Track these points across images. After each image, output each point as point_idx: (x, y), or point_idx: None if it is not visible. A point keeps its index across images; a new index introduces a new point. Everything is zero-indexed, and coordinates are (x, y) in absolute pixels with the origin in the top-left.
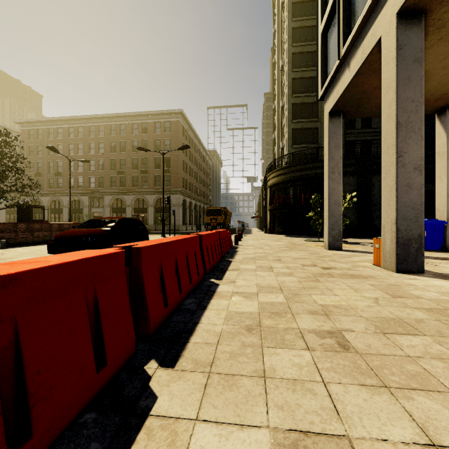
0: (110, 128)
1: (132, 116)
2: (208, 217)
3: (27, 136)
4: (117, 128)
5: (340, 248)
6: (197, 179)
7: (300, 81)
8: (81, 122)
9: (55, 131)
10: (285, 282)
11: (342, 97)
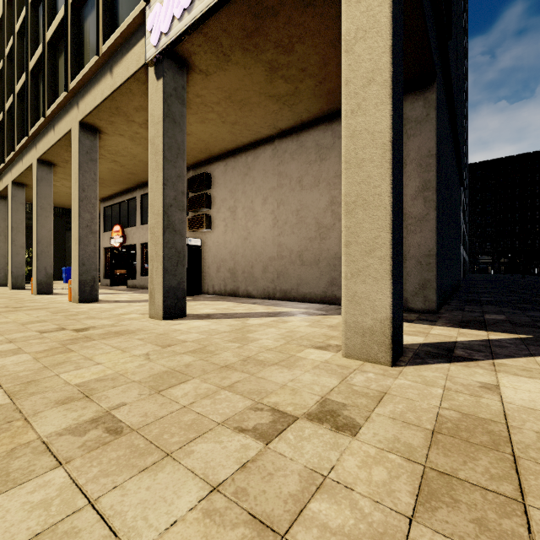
0: None
1: None
2: None
3: None
4: None
5: (6, 285)
6: None
7: None
8: None
9: None
10: None
11: (2, 193)
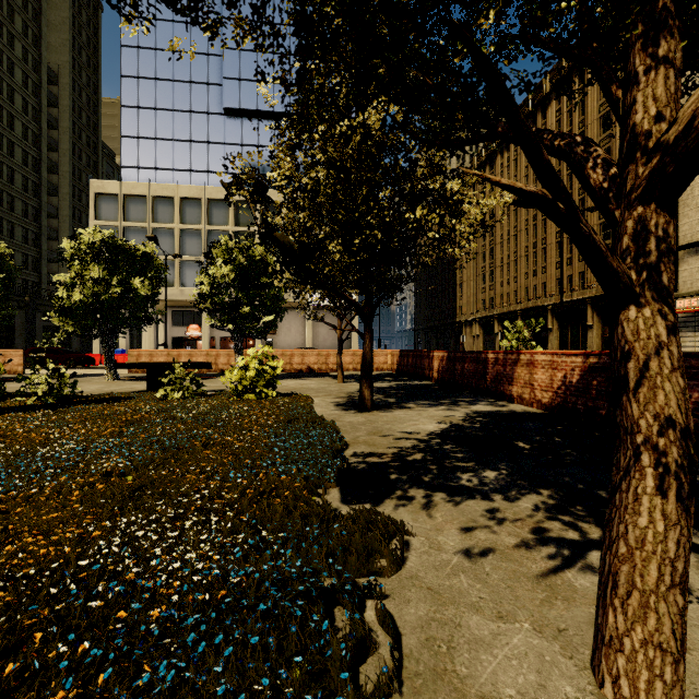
0: None
1: None
2: None
3: None
4: None
5: None
6: None
7: None
8: None
9: None
10: None
11: None
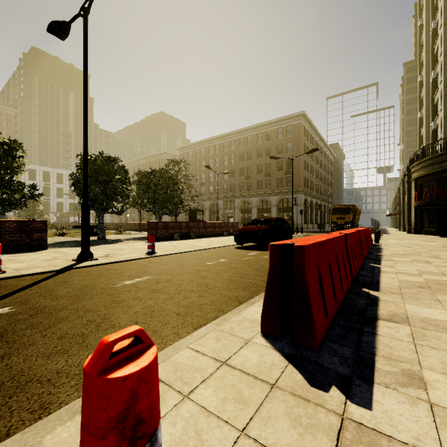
0: (239, 141)
1: (257, 127)
2: (334, 216)
3: (182, 158)
4: (245, 140)
5: None
6: (318, 177)
7: None
8: (217, 140)
9: (200, 151)
10: (446, 271)
11: None
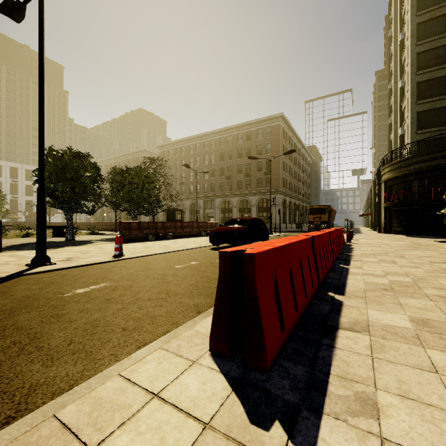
0: (219, 140)
1: (237, 127)
2: (311, 216)
3: (162, 156)
4: (225, 139)
5: None
6: (296, 177)
7: (428, 53)
8: (198, 139)
9: (180, 150)
10: (410, 271)
11: None
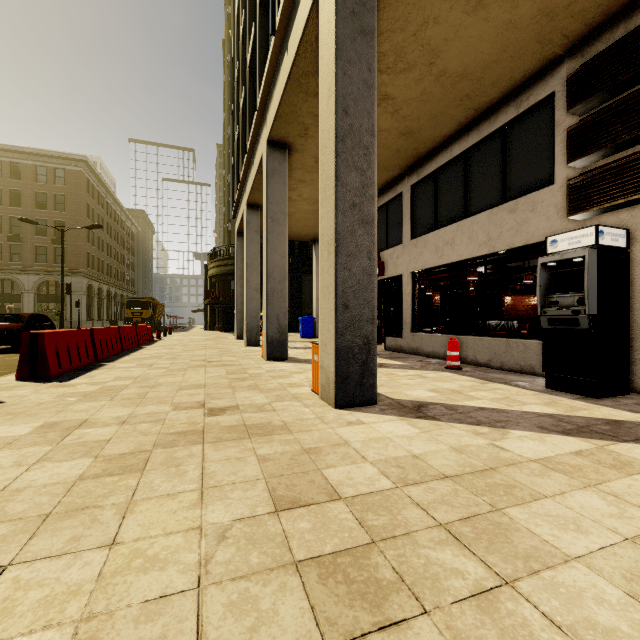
0: None
1: None
2: (129, 311)
3: None
4: None
5: None
6: (111, 254)
7: None
8: None
9: None
10: (173, 351)
11: (241, 227)
